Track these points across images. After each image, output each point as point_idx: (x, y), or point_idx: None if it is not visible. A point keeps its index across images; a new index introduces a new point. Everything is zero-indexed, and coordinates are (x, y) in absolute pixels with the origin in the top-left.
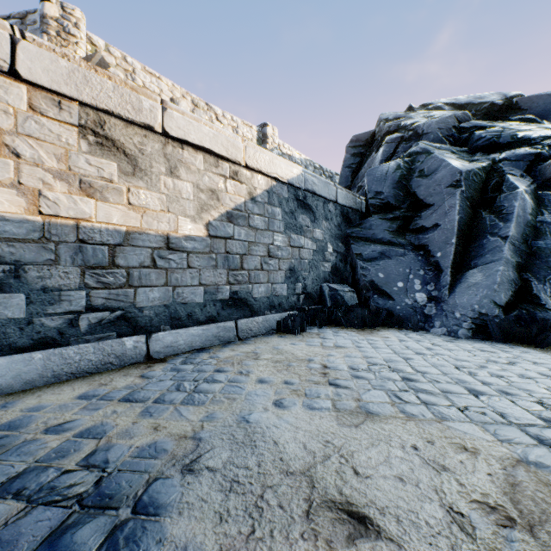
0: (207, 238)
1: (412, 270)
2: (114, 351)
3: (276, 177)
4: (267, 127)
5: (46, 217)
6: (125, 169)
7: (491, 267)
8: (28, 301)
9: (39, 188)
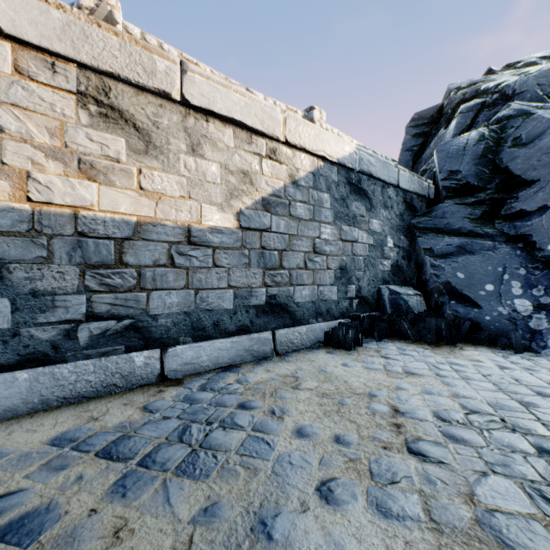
0: (237, 230)
1: (507, 269)
2: (119, 370)
3: (324, 156)
4: (313, 111)
5: (37, 205)
6: (135, 146)
7: None
8: (14, 308)
9: (27, 169)
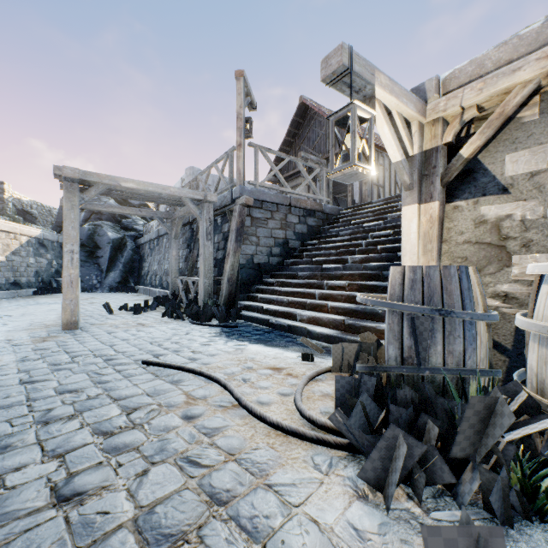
0: (6, 261)
1: (93, 272)
2: None
3: (32, 236)
4: (5, 185)
5: None
6: None
7: (116, 272)
8: None
9: None
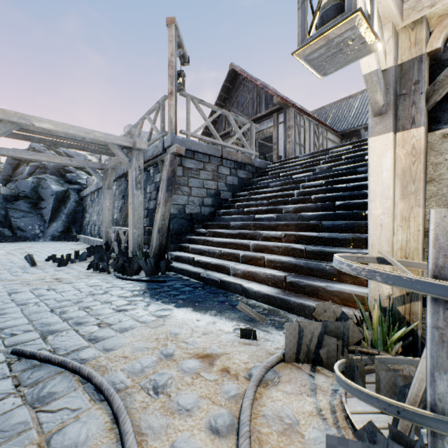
0: None
1: (36, 222)
2: None
3: None
4: None
5: None
6: None
7: (59, 222)
8: None
9: None
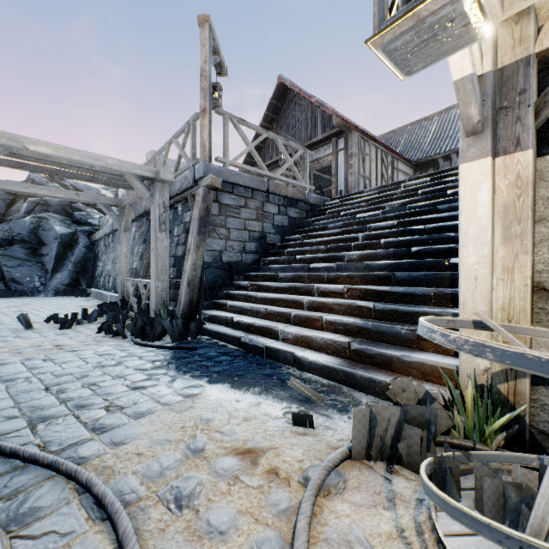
0: None
1: (36, 273)
2: None
3: None
4: None
5: None
6: None
7: (64, 272)
8: None
9: None
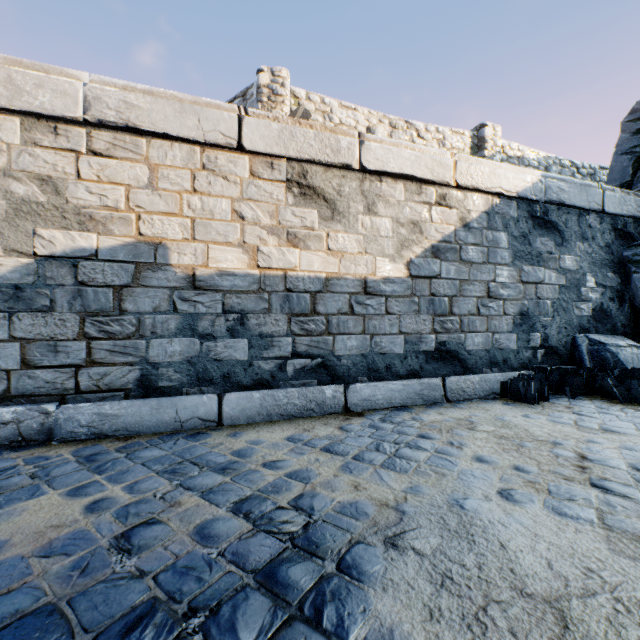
0: (407, 278)
1: None
2: (314, 398)
3: (499, 192)
4: (484, 129)
5: (262, 270)
6: (324, 214)
7: None
8: (250, 346)
9: (257, 244)
